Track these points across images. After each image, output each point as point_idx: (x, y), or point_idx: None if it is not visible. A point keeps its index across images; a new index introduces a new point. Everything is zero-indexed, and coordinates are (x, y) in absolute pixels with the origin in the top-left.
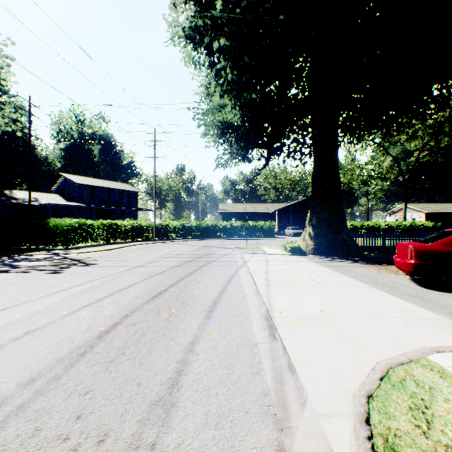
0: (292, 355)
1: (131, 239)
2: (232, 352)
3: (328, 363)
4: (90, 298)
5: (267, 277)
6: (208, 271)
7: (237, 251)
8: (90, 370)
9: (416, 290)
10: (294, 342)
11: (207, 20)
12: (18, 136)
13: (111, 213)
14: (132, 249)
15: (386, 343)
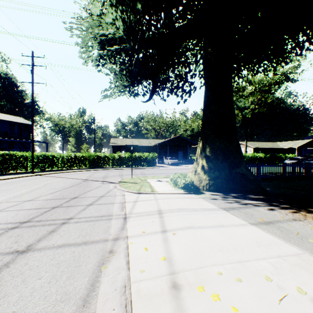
0: None
1: (2, 171)
2: None
3: None
4: None
5: None
6: None
7: (119, 188)
8: None
9: None
10: None
11: None
12: None
13: None
14: None
15: None
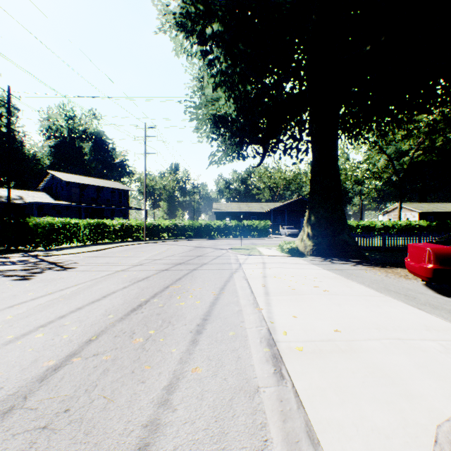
0: (309, 410)
1: (120, 239)
2: (224, 404)
3: (364, 426)
4: (51, 314)
5: (265, 284)
6: (199, 276)
7: (231, 252)
8: (5, 448)
9: (437, 299)
10: (309, 384)
11: (199, 4)
12: (4, 132)
13: (101, 212)
14: (119, 250)
15: (434, 385)
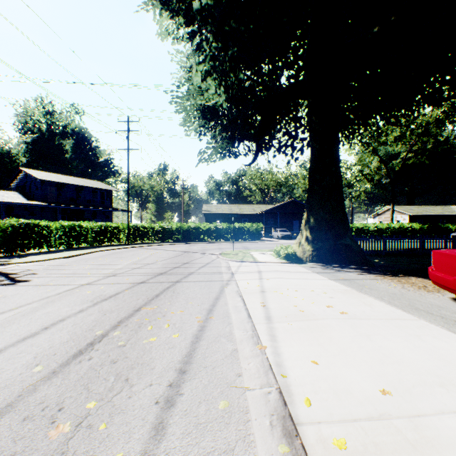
0: None
1: (99, 243)
2: None
3: None
4: None
5: (265, 303)
6: (182, 291)
7: (222, 258)
8: None
9: None
10: None
11: None
12: None
13: (81, 214)
14: (95, 256)
15: None
